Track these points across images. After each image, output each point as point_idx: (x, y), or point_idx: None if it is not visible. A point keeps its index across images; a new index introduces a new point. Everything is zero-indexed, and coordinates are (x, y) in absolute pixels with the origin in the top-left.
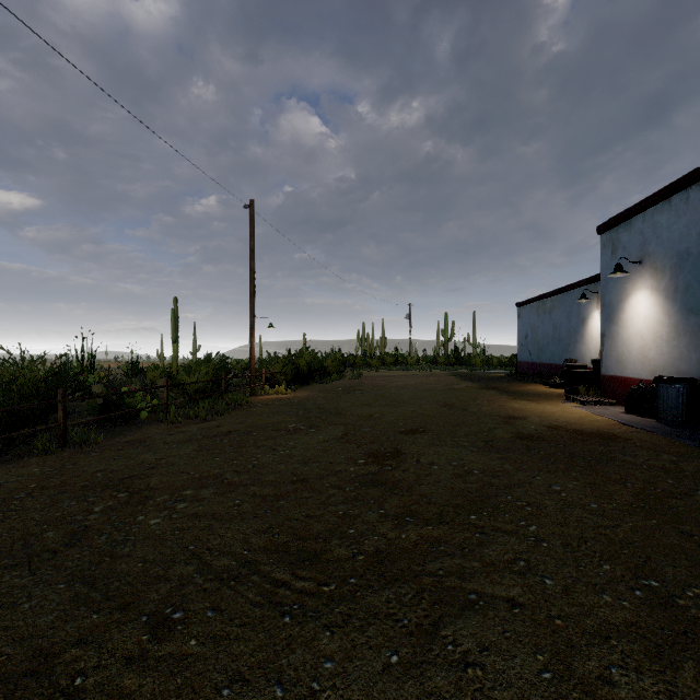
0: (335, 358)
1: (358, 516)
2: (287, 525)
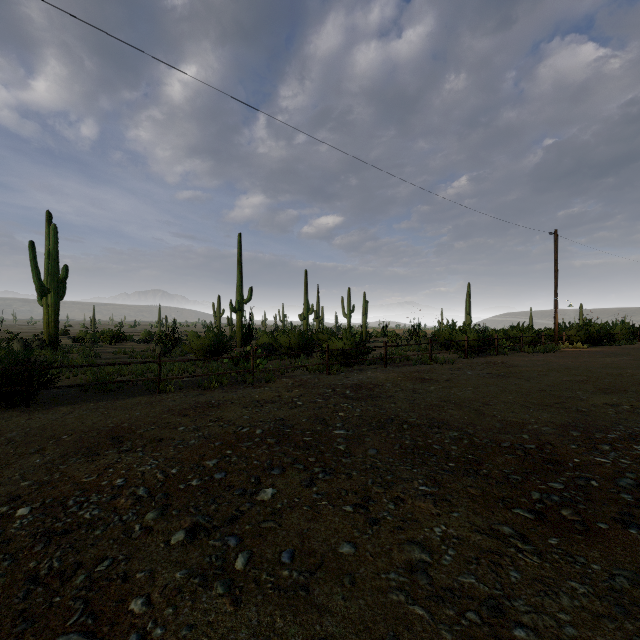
0: (623, 327)
1: (638, 367)
2: (612, 366)
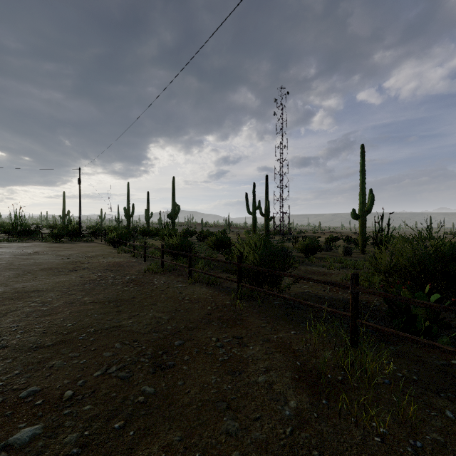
0: None
1: None
2: None
